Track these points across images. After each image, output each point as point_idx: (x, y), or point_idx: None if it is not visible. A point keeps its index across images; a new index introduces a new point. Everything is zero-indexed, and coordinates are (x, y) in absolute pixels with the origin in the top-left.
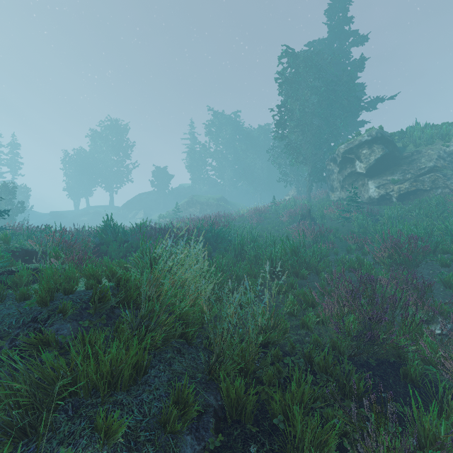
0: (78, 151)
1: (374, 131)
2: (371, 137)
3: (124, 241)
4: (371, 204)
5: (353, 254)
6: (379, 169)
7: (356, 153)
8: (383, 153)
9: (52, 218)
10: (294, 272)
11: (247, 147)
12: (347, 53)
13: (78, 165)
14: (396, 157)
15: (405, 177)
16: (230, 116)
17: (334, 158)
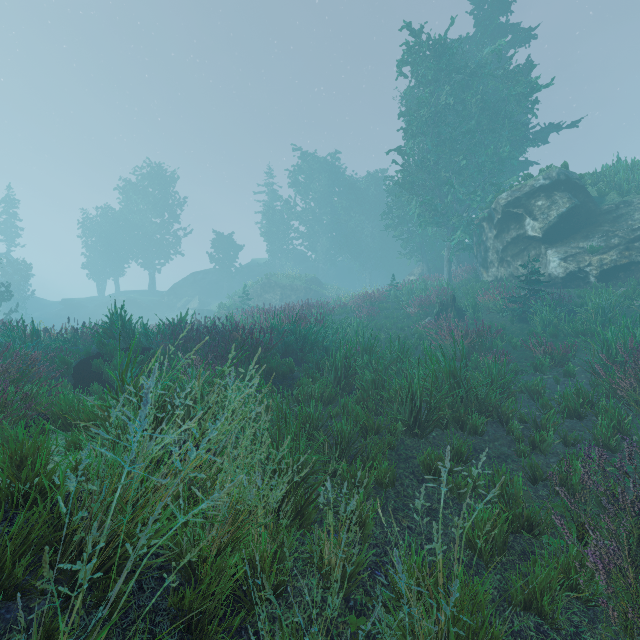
0: (103, 211)
1: (555, 171)
2: (549, 181)
3: (143, 350)
4: (552, 287)
5: (545, 374)
6: (564, 231)
7: (526, 206)
8: (571, 206)
9: (65, 308)
10: (456, 418)
11: (350, 204)
12: (504, 58)
13: (104, 231)
14: (590, 212)
15: (610, 242)
16: (325, 159)
17: (488, 215)
